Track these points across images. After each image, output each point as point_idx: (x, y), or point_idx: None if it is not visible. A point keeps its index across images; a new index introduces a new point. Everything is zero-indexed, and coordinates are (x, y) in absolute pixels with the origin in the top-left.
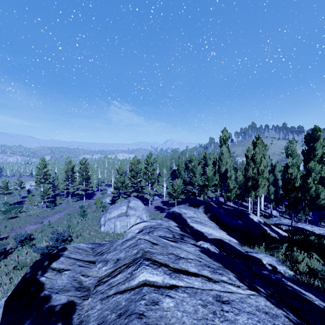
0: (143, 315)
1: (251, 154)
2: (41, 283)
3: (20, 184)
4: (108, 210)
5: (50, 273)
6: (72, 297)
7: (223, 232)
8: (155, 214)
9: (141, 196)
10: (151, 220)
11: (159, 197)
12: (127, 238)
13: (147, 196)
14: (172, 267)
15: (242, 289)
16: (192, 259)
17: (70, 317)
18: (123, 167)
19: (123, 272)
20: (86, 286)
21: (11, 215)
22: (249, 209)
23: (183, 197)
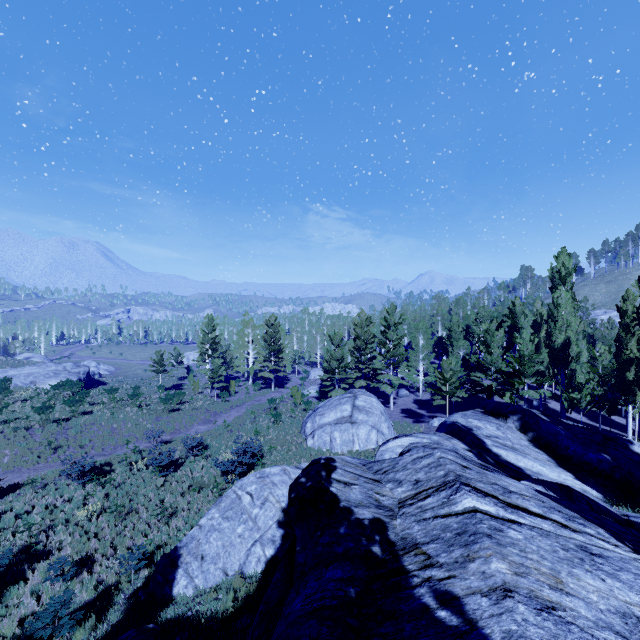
0: (492, 536)
1: (633, 306)
2: (334, 494)
3: (177, 357)
4: (319, 410)
5: (337, 484)
6: (376, 514)
7: (566, 473)
8: (403, 424)
9: (373, 387)
10: (419, 434)
11: (409, 391)
12: (418, 455)
13: (386, 389)
14: (503, 500)
15: (623, 550)
16: (530, 497)
17: (386, 533)
18: (340, 332)
19: (433, 496)
20: (387, 505)
21: (171, 406)
22: (629, 432)
23: (464, 395)
